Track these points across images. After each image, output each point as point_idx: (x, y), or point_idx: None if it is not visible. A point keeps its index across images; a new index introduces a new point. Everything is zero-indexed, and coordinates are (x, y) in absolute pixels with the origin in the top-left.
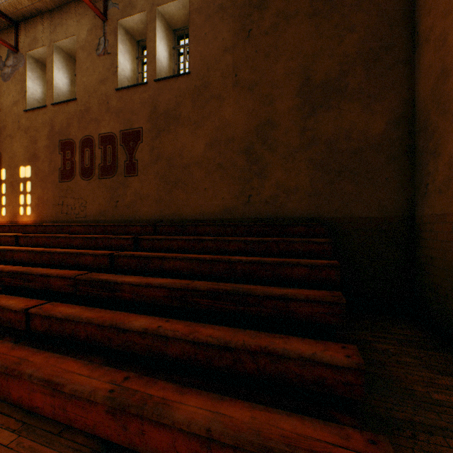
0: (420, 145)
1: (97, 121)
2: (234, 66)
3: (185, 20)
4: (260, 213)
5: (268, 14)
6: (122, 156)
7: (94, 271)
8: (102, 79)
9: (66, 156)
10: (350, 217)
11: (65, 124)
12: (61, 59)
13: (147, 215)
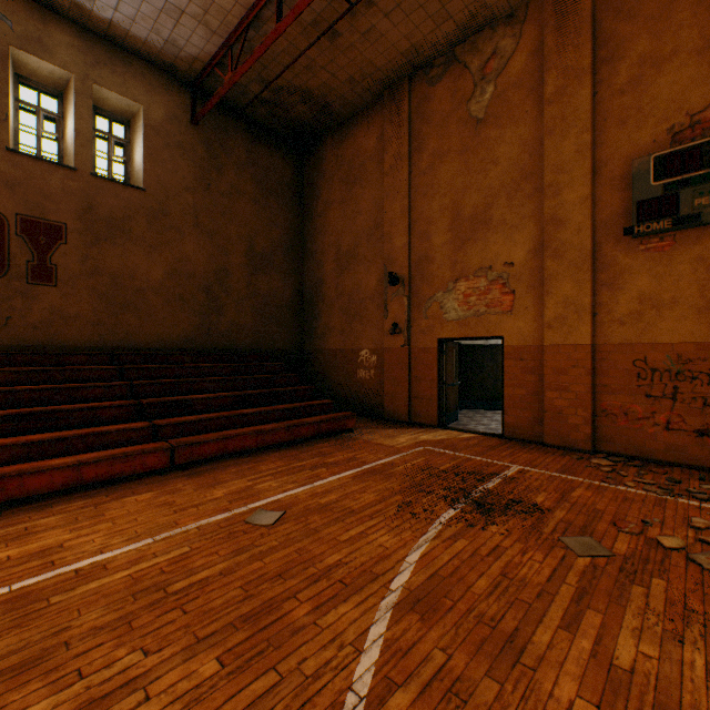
0: (309, 310)
1: None
2: (196, 208)
3: (118, 110)
4: (219, 344)
5: (225, 181)
6: (21, 252)
7: None
8: None
9: None
10: (276, 349)
11: None
12: None
13: (77, 341)
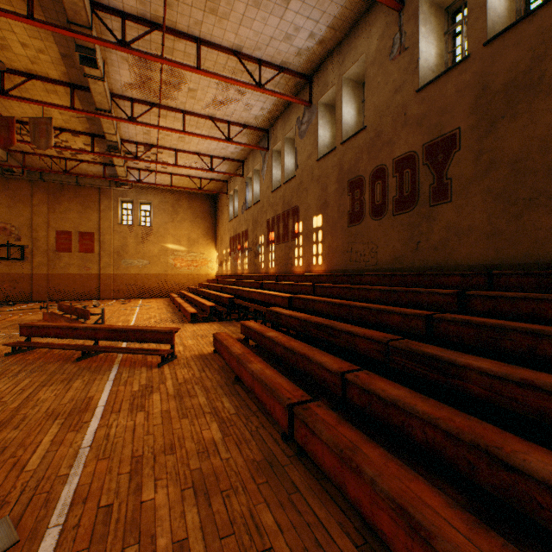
0: None
1: (389, 144)
2: None
3: None
4: None
5: None
6: (424, 179)
7: (392, 333)
8: (396, 88)
9: (354, 197)
10: None
11: (353, 161)
12: (348, 90)
13: (468, 259)
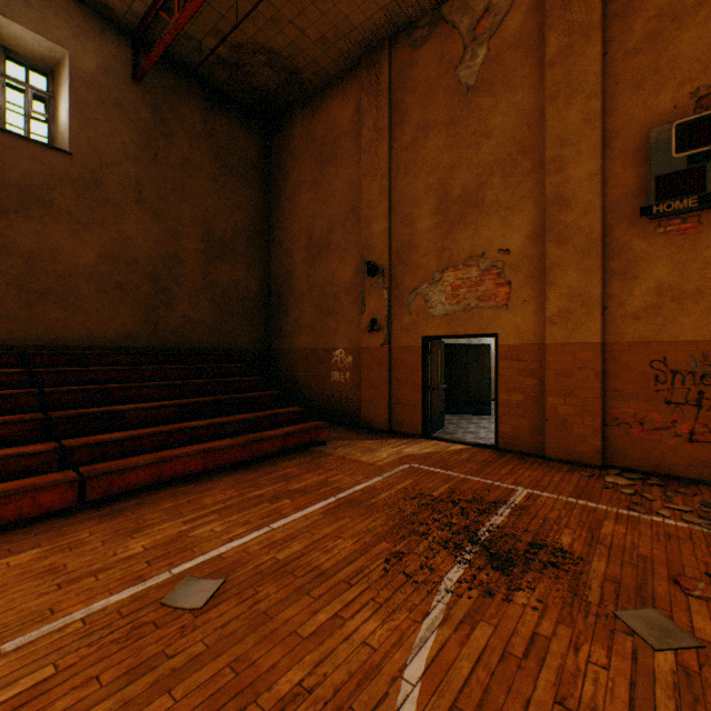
0: (276, 305)
1: None
2: (139, 181)
3: (37, 55)
4: (168, 342)
5: (176, 152)
6: None
7: None
8: None
9: None
10: (238, 349)
11: None
12: None
13: None
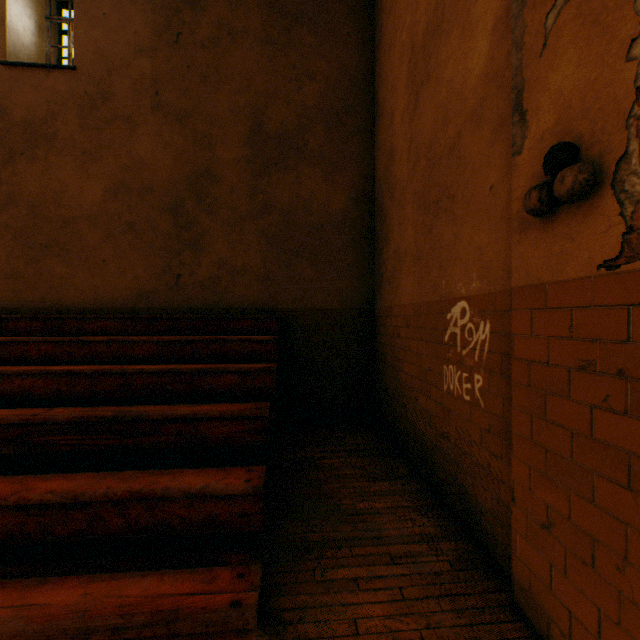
0: (378, 229)
1: None
2: (155, 78)
3: None
4: (195, 301)
5: (207, 20)
6: None
7: None
8: None
9: None
10: (310, 309)
11: None
12: None
13: None
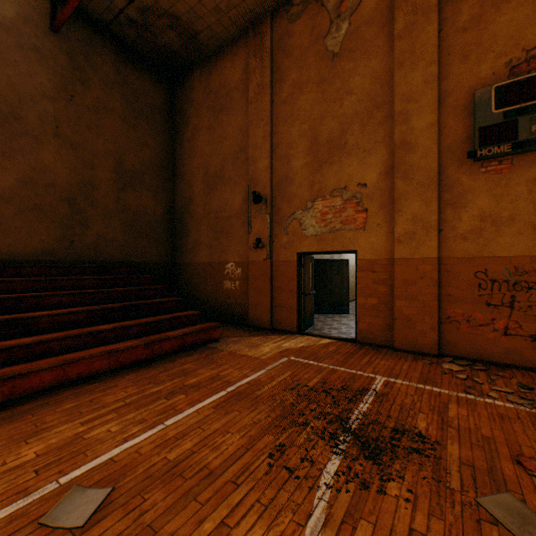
0: (179, 227)
1: None
2: (56, 117)
3: None
4: (84, 256)
5: (91, 95)
6: None
7: None
8: None
9: None
10: (147, 262)
11: None
12: None
13: None
